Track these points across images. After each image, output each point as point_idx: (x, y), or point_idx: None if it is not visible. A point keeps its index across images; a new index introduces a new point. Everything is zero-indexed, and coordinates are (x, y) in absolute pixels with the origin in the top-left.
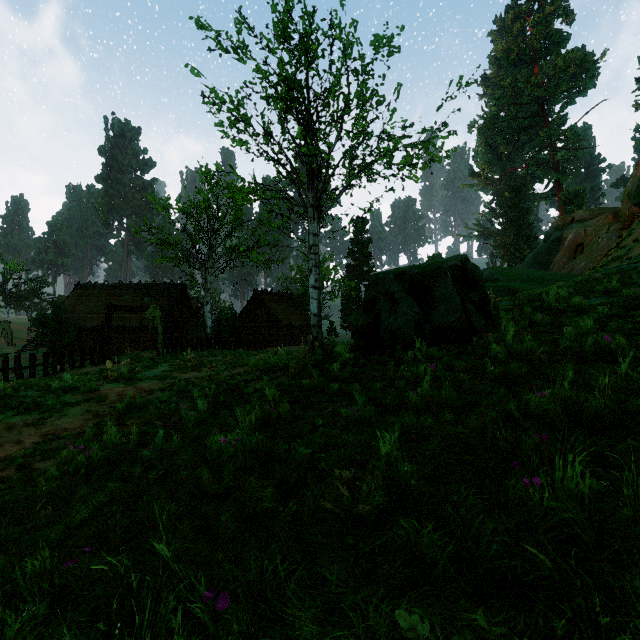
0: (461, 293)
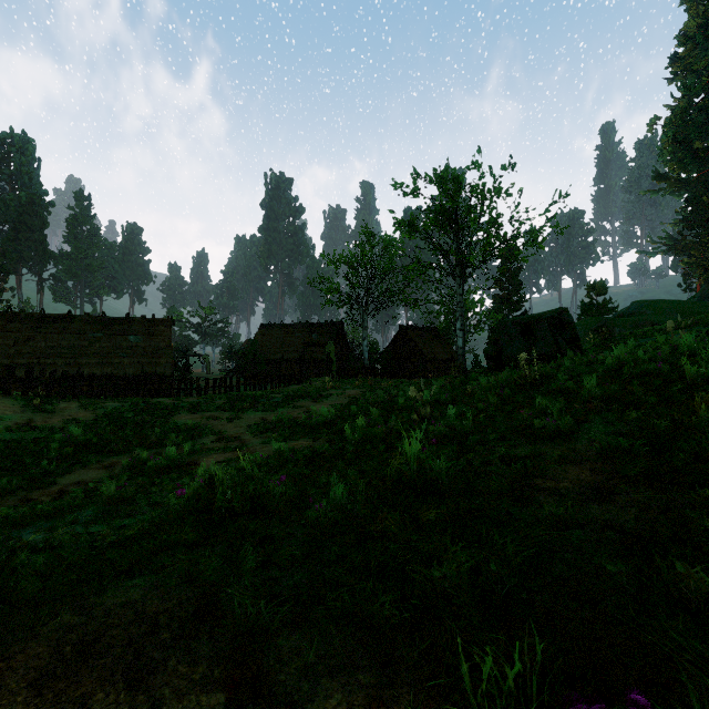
0: (556, 334)
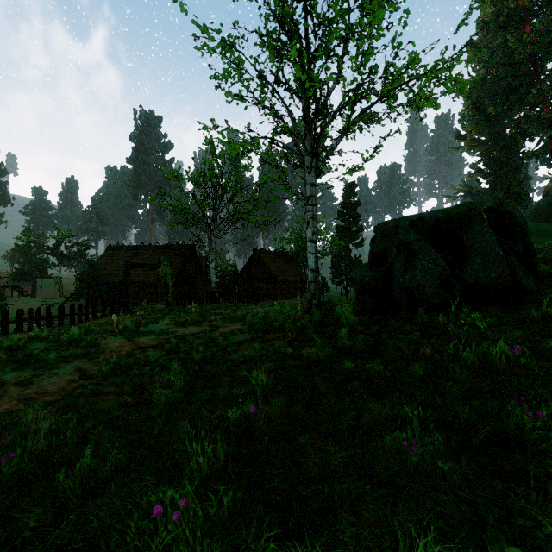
0: (500, 242)
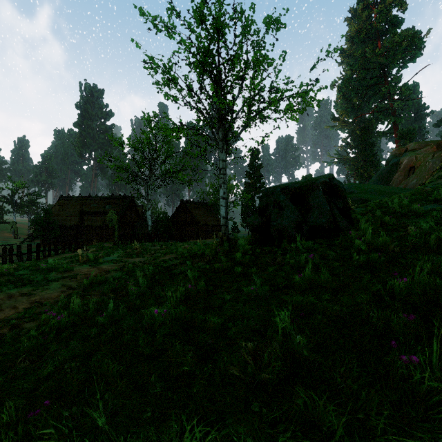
0: (329, 202)
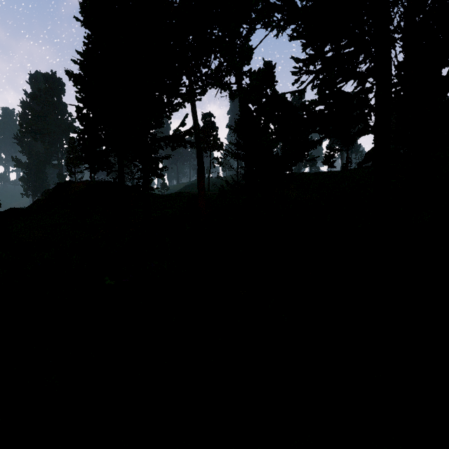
0: None
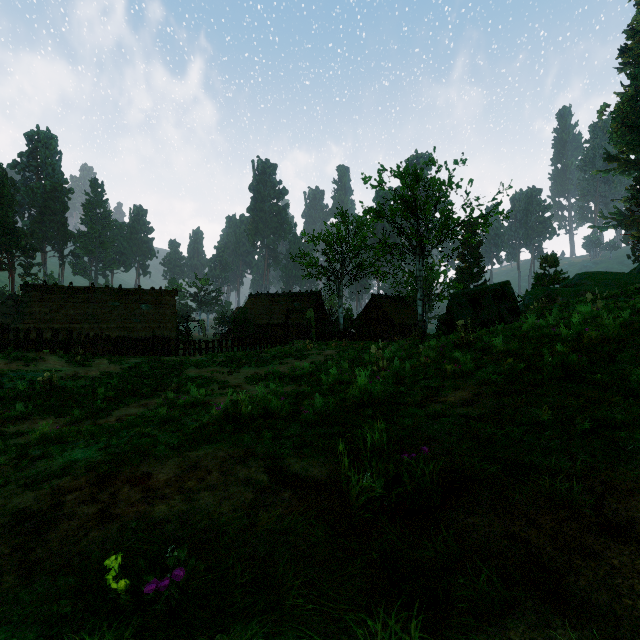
0: (498, 303)
